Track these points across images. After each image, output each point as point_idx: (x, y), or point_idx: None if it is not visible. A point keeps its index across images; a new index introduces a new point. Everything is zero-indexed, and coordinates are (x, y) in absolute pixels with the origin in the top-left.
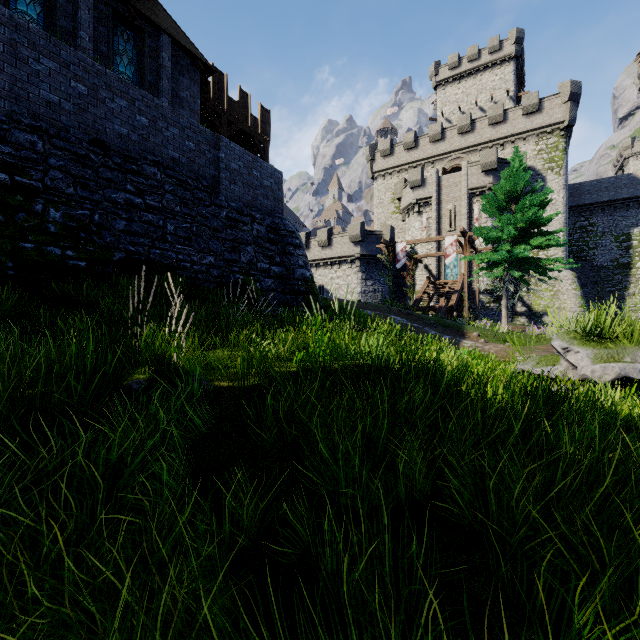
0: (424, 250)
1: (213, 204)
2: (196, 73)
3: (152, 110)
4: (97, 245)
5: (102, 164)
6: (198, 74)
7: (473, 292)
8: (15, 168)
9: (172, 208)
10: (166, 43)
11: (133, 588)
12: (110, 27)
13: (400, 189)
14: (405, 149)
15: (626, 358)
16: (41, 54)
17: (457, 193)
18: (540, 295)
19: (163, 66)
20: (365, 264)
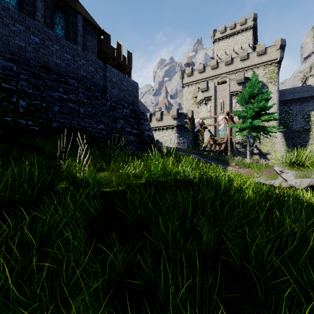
0: (208, 122)
1: (103, 99)
2: (95, 34)
3: (72, 51)
4: (44, 119)
5: (47, 78)
6: (96, 34)
7: (232, 143)
8: (2, 79)
9: (82, 100)
10: (80, 19)
11: (48, 311)
12: (52, 10)
13: (196, 92)
14: (199, 72)
15: (312, 176)
16: (15, 22)
17: (224, 94)
18: (265, 144)
19: (78, 30)
20: (179, 129)
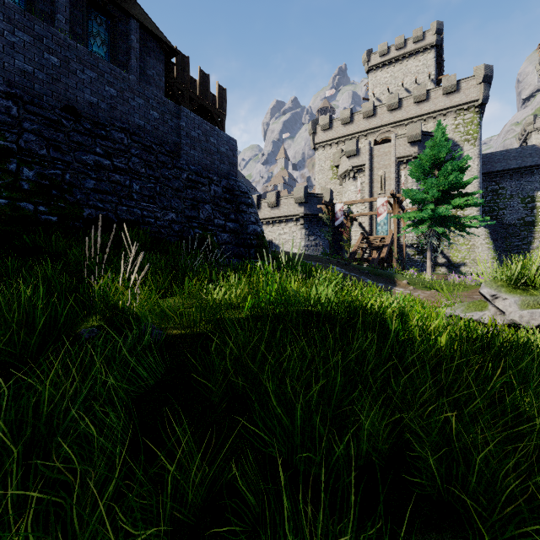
0: (358, 210)
1: (175, 167)
2: (161, 54)
3: (120, 82)
4: (68, 202)
5: (73, 129)
6: (163, 55)
7: (400, 246)
8: None
9: (138, 170)
10: (135, 27)
11: None
12: (84, 11)
13: (338, 158)
14: (342, 124)
15: None
16: (16, 27)
17: (387, 161)
18: (458, 248)
19: (132, 47)
20: (308, 222)
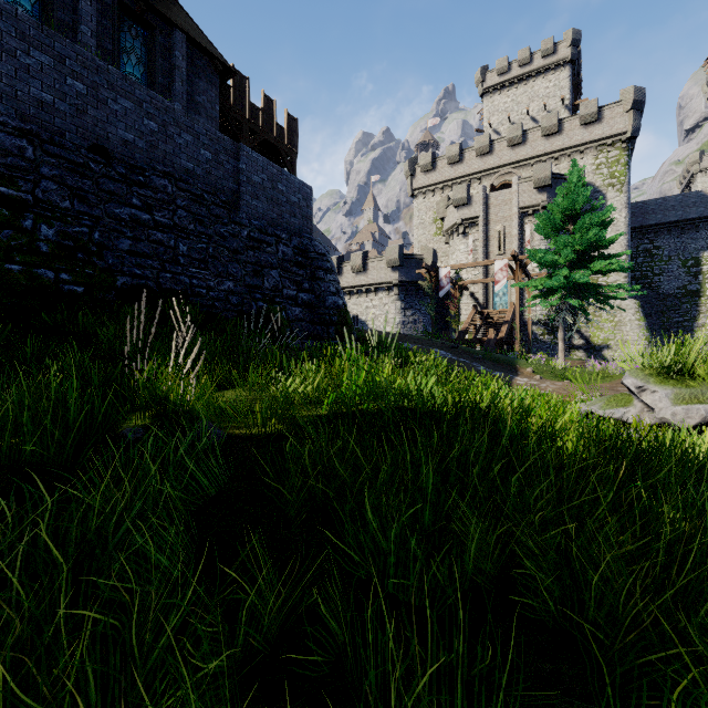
0: (470, 276)
1: (232, 222)
2: (214, 75)
3: (162, 113)
4: (97, 268)
5: (103, 174)
6: (216, 76)
7: (525, 323)
8: (0, 177)
9: (185, 226)
10: (180, 40)
11: None
12: (116, 21)
13: (443, 208)
14: (449, 163)
15: None
16: (31, 46)
17: (507, 212)
18: (599, 326)
19: (176, 66)
20: (404, 292)
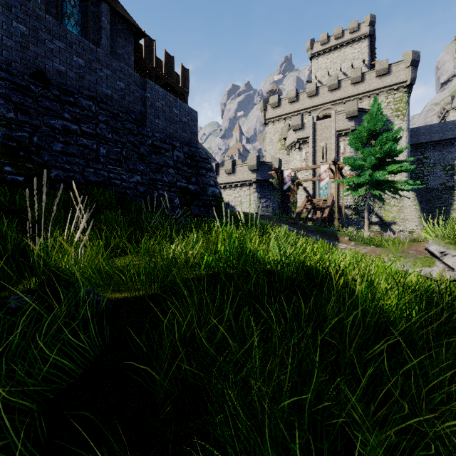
0: (303, 176)
1: (140, 134)
2: (130, 36)
3: (88, 53)
4: (35, 163)
5: (41, 94)
6: (132, 37)
7: (340, 207)
8: None
9: (105, 135)
10: (106, 10)
11: None
12: None
13: (285, 131)
14: (289, 102)
15: None
16: None
17: (328, 134)
18: (389, 209)
19: (103, 28)
20: (260, 186)
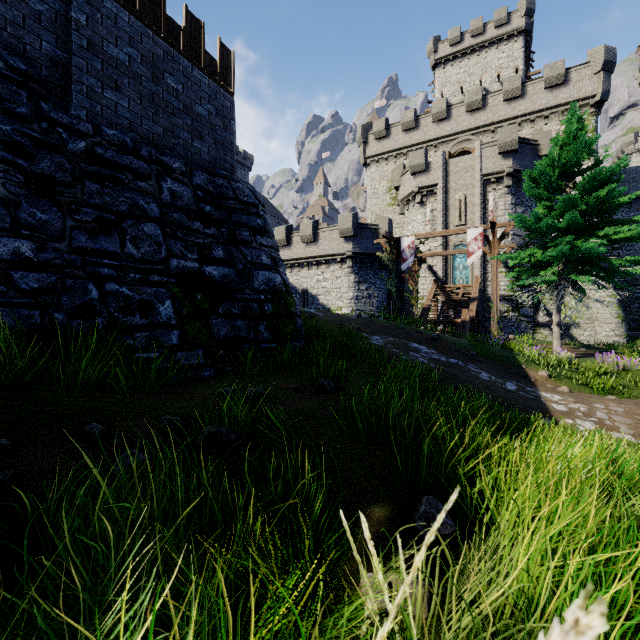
0: (428, 248)
1: (46, 119)
2: None
3: None
4: None
5: None
6: None
7: (487, 299)
8: None
9: None
10: None
11: None
12: None
13: (398, 176)
14: (403, 130)
15: None
16: None
17: (468, 180)
18: (566, 303)
19: None
20: (358, 264)
